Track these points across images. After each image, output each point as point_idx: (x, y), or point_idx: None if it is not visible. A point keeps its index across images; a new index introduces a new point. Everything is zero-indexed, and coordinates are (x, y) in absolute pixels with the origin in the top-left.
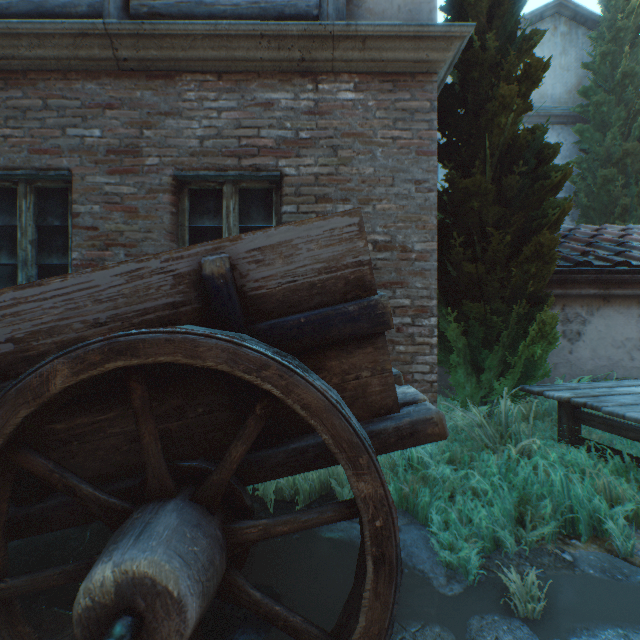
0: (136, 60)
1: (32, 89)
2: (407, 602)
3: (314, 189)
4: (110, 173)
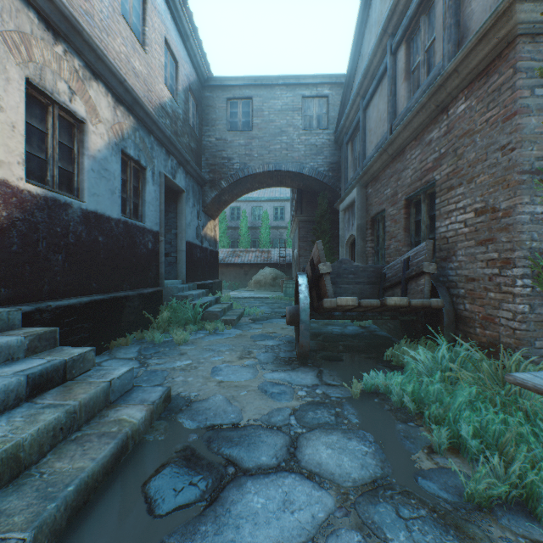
0: (394, 153)
1: (379, 181)
2: (349, 379)
3: (446, 184)
4: (391, 206)
